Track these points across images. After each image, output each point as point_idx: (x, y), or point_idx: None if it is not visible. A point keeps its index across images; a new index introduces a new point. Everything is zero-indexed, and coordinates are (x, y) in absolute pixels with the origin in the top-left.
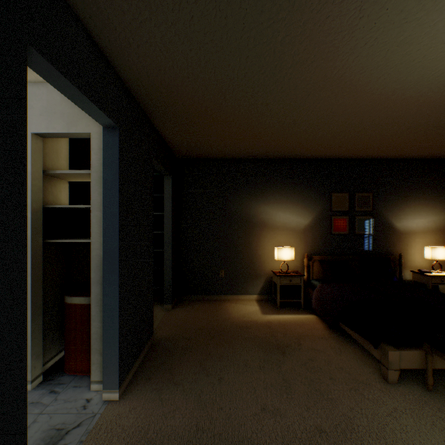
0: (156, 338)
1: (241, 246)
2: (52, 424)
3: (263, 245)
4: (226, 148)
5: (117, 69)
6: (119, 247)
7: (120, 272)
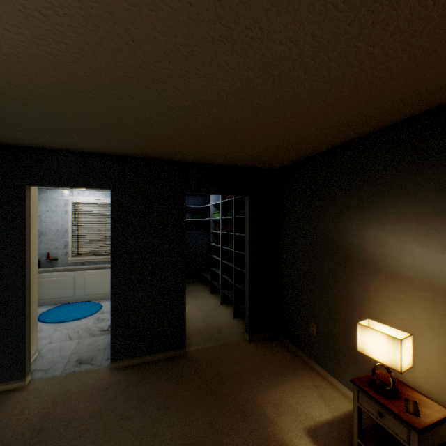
0: (189, 354)
1: (337, 296)
2: (97, 355)
3: (373, 307)
4: (277, 148)
5: (105, 153)
6: (112, 268)
7: (114, 285)
